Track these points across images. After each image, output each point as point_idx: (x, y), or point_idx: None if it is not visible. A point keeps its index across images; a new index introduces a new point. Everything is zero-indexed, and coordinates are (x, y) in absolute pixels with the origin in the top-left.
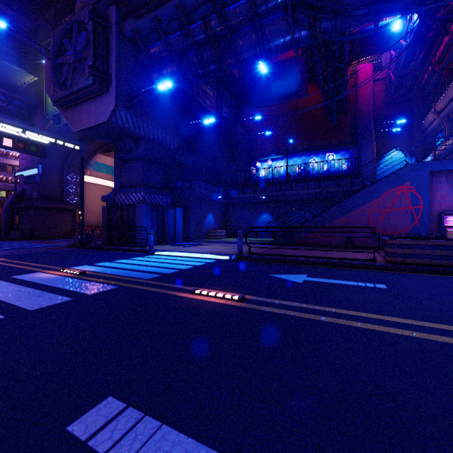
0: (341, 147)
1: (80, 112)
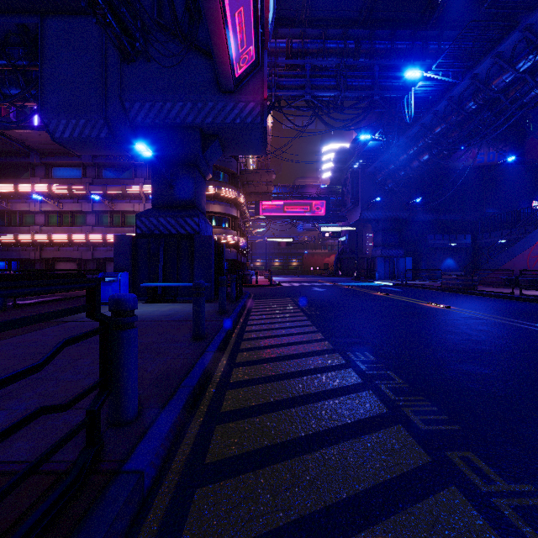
0: None
1: (351, 214)
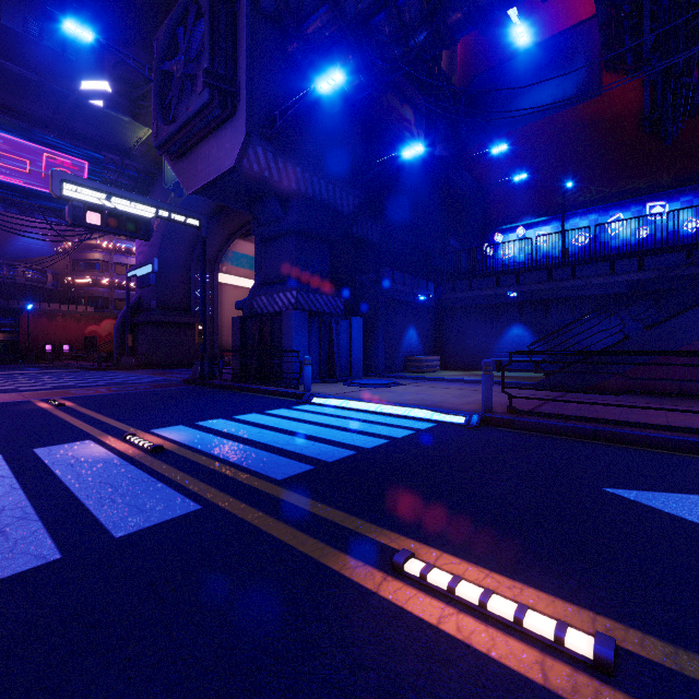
0: (683, 187)
1: (196, 160)
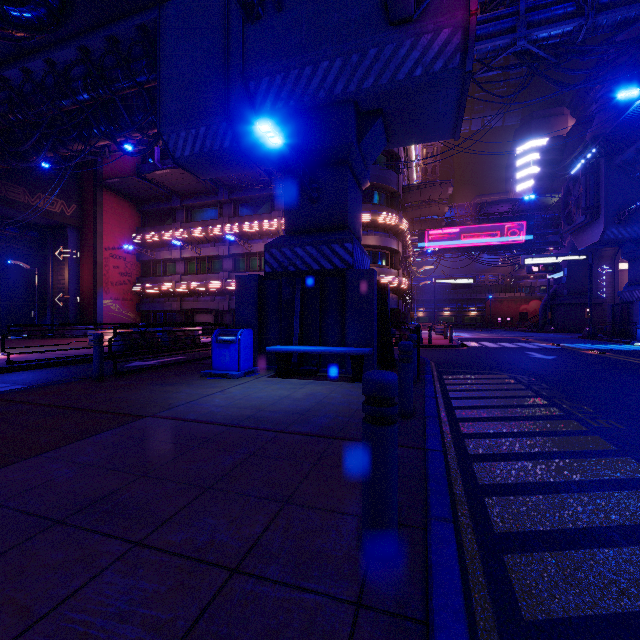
0: None
1: (582, 235)
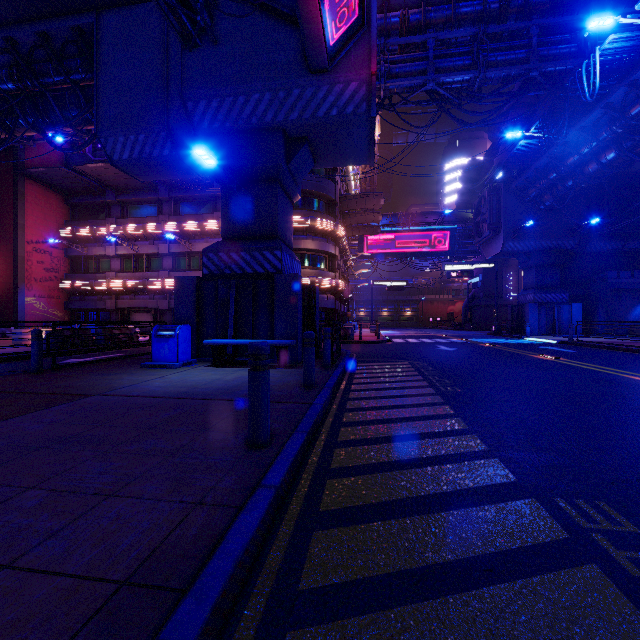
0: None
1: (488, 246)
